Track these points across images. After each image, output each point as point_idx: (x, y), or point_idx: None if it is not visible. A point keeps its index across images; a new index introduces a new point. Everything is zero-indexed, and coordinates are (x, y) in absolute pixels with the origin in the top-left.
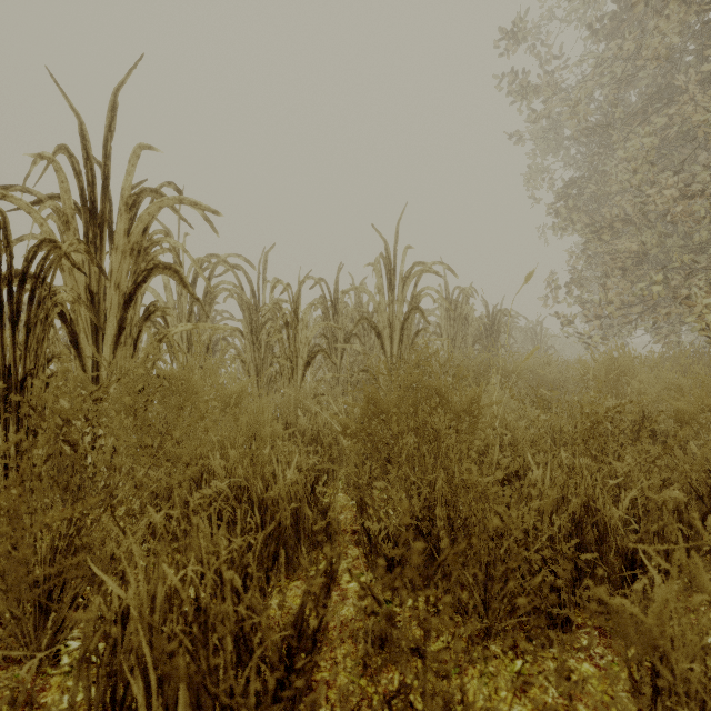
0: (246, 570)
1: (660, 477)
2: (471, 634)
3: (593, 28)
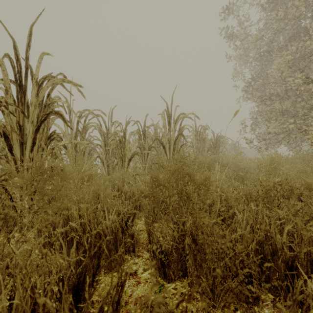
0: (79, 275)
1: (303, 219)
2: (204, 310)
3: (262, 8)
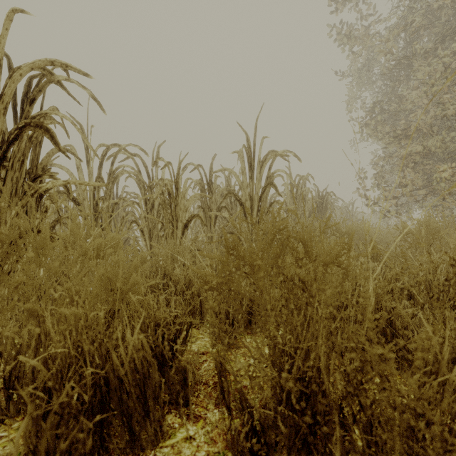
0: None
1: None
2: None
3: None
